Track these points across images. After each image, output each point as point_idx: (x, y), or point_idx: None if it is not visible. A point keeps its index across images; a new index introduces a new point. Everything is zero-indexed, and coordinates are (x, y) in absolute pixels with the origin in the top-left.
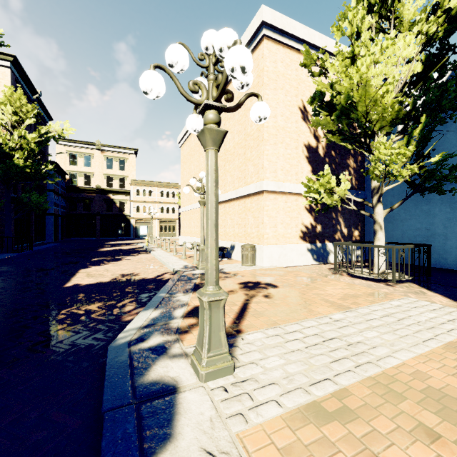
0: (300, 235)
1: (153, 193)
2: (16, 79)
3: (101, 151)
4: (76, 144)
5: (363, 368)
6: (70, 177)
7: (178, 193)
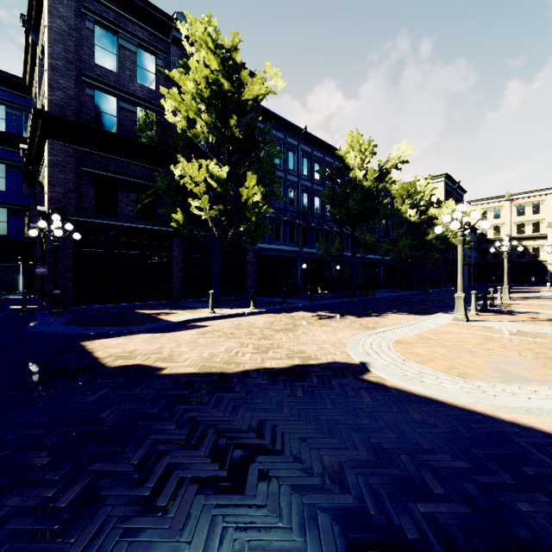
0: None
1: None
2: (446, 184)
3: (510, 201)
4: (486, 201)
5: (541, 303)
6: (480, 231)
7: None
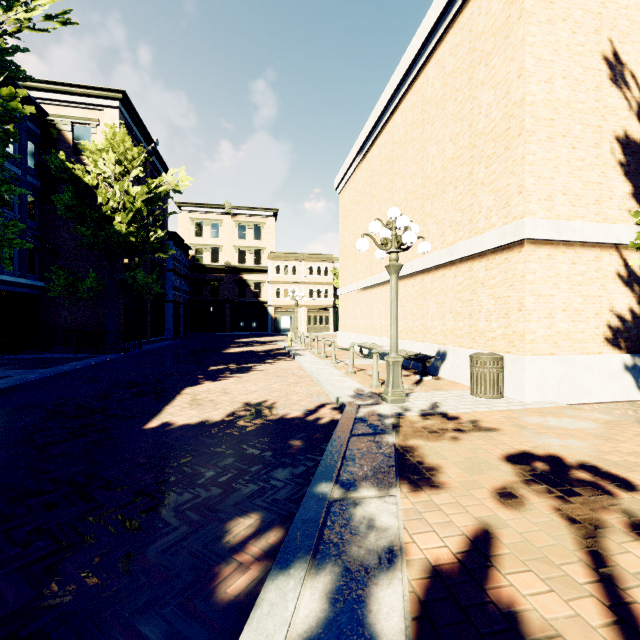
0: (605, 336)
1: (298, 270)
2: (127, 124)
3: (231, 216)
4: (202, 209)
5: None
6: (194, 253)
7: (333, 268)
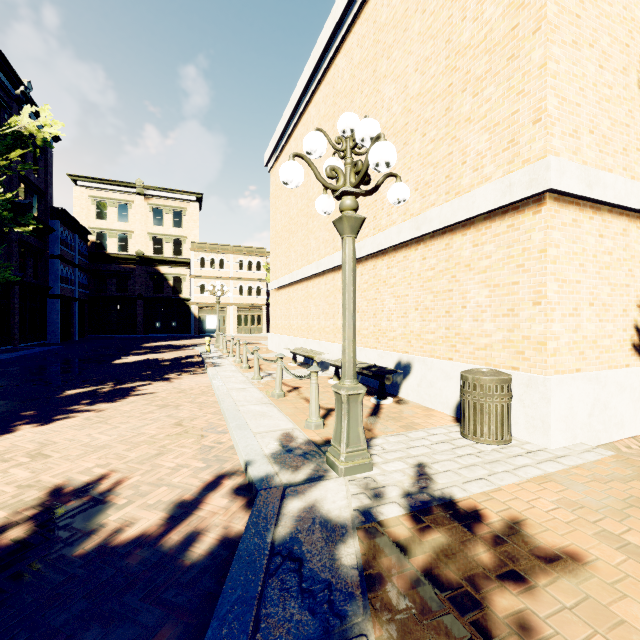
0: (632, 342)
1: (226, 264)
2: None
3: (144, 197)
4: (105, 186)
5: None
6: (95, 238)
7: (265, 263)
